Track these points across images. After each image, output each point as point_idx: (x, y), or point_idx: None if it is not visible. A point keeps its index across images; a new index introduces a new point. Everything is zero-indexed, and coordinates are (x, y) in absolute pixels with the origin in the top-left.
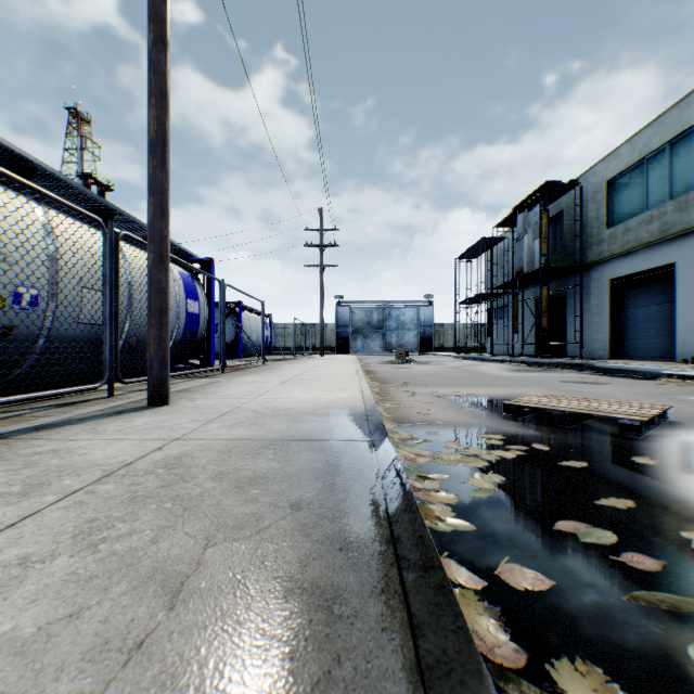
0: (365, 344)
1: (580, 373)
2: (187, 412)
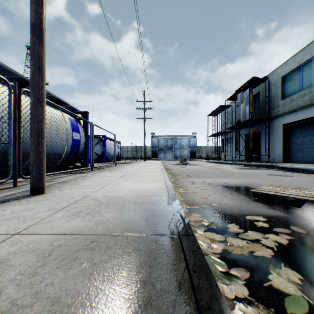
0: (165, 155)
1: (273, 170)
2: (50, 200)
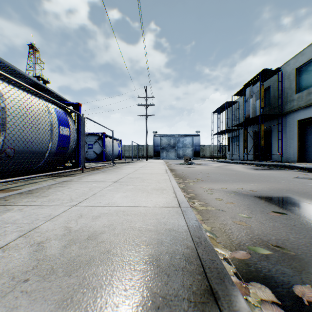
0: (167, 154)
1: (295, 171)
2: None
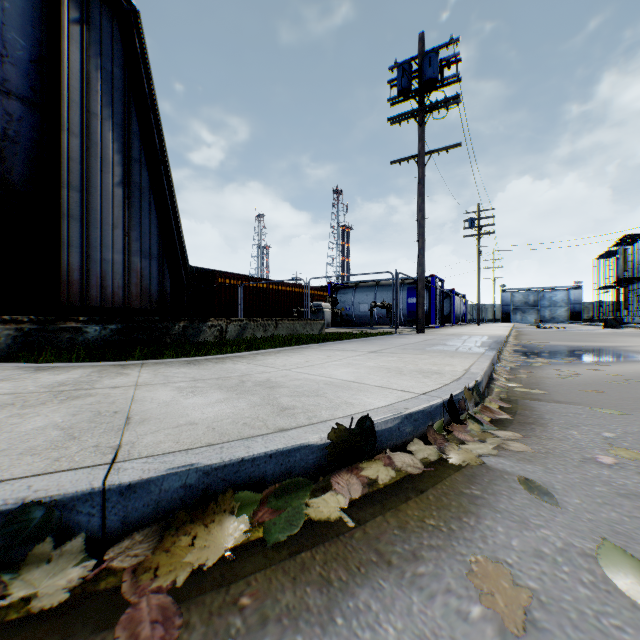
0: (523, 317)
1: None
2: None
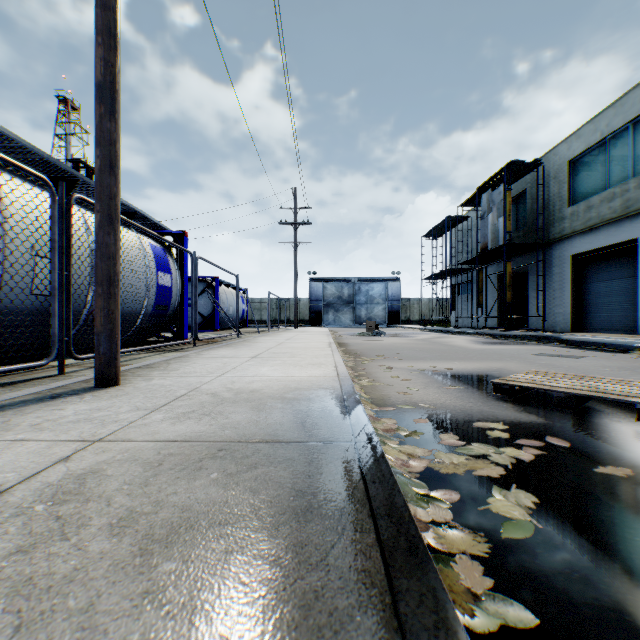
0: (337, 317)
1: (549, 346)
2: (134, 396)
